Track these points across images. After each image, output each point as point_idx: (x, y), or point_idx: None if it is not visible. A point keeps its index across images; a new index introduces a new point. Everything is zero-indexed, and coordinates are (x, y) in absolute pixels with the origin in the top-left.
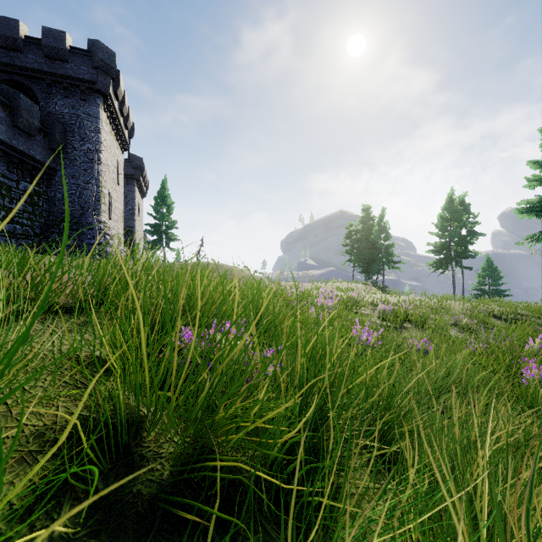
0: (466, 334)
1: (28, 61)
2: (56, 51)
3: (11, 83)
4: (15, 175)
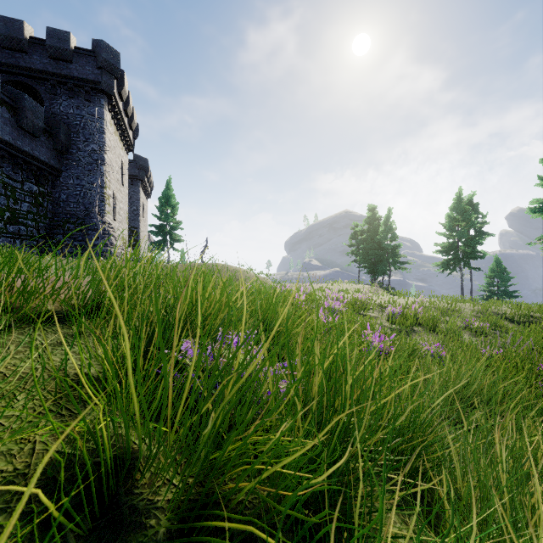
0: (480, 339)
1: (33, 62)
2: (60, 51)
3: (16, 84)
4: (20, 176)
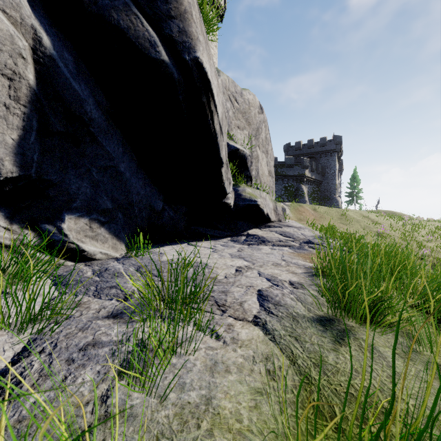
0: None
1: (315, 150)
2: (323, 144)
3: (309, 157)
4: (315, 186)
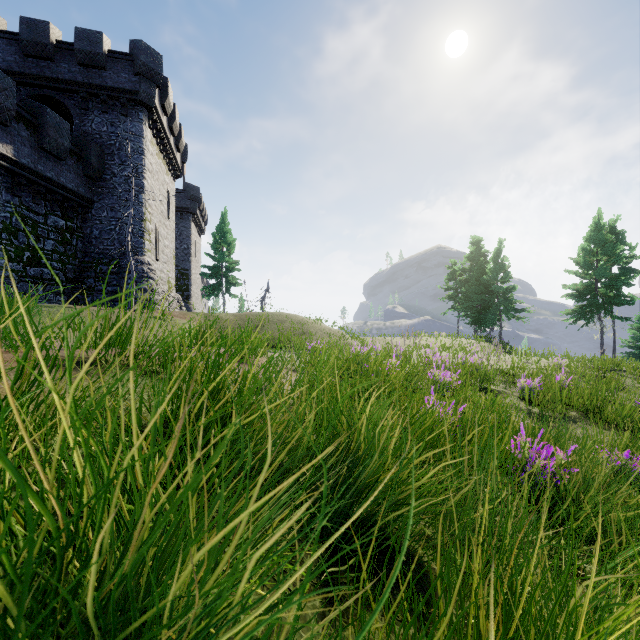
0: None
1: (60, 71)
2: (91, 56)
3: (42, 99)
4: (43, 208)
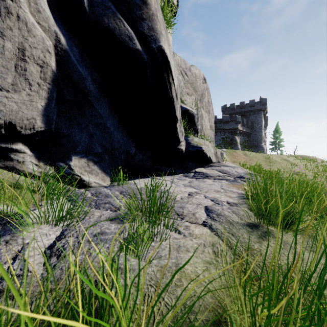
0: None
1: (245, 109)
2: (252, 105)
3: (241, 115)
4: (245, 137)
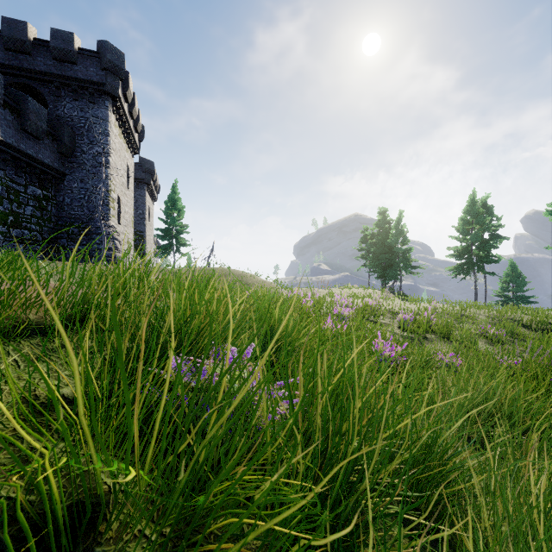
0: (497, 348)
1: (37, 63)
2: (64, 53)
3: (20, 86)
4: (23, 180)
